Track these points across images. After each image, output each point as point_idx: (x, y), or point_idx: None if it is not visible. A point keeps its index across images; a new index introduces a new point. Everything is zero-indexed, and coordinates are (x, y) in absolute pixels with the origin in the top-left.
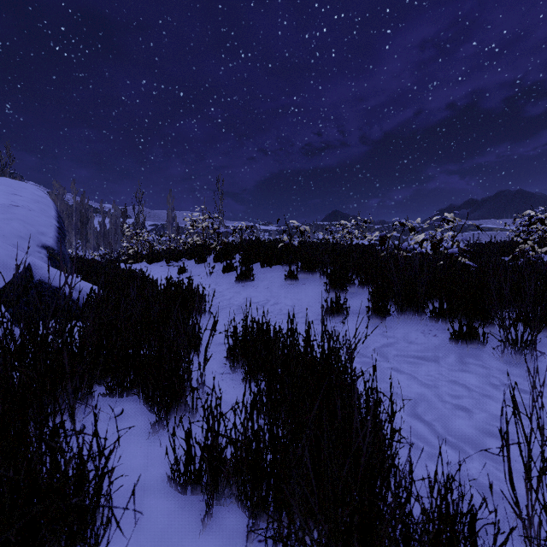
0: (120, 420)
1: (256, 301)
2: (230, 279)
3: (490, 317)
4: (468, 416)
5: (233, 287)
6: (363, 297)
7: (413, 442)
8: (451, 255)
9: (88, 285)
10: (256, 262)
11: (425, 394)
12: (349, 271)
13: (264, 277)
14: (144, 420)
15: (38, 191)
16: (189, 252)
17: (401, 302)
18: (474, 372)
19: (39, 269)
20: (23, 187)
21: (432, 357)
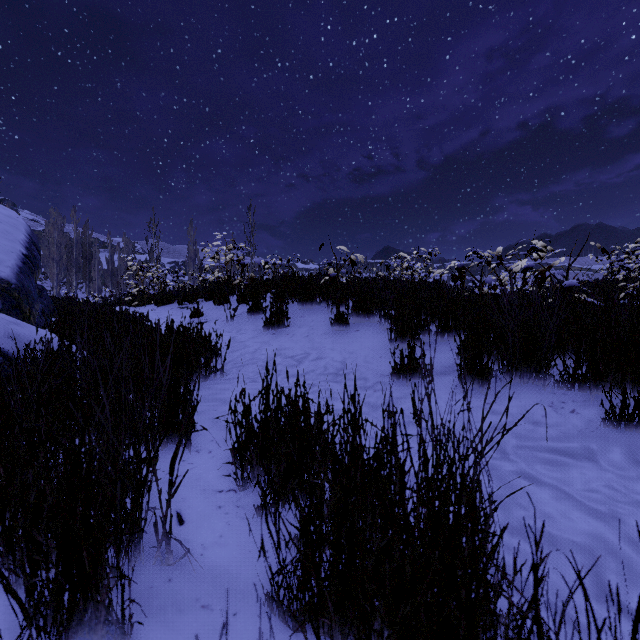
0: None
1: (291, 354)
2: (257, 324)
3: None
4: None
5: (260, 335)
6: (444, 348)
7: None
8: (570, 289)
9: (38, 332)
10: (293, 303)
11: (604, 536)
12: (423, 312)
13: (303, 321)
14: None
15: (7, 209)
16: (207, 291)
17: (511, 358)
18: None
19: None
20: None
21: (582, 451)
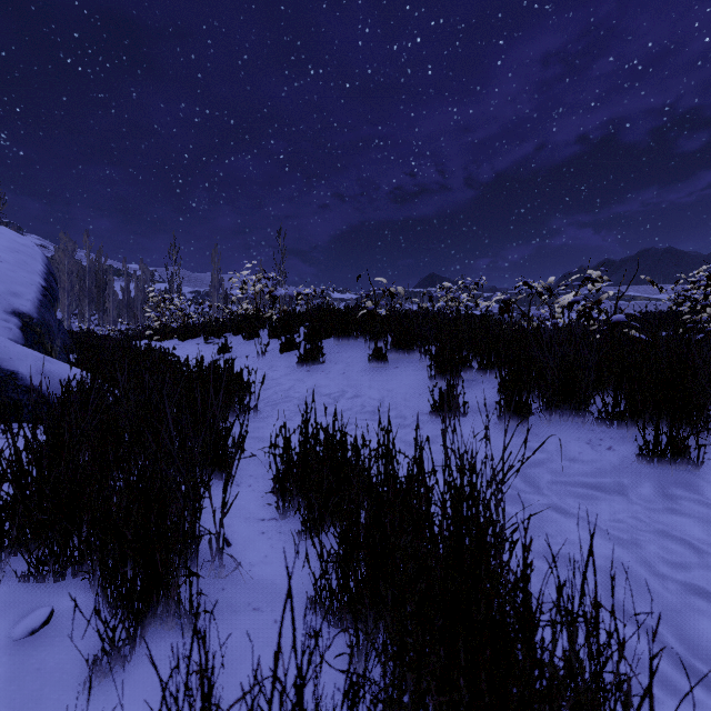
0: (35, 645)
1: (327, 392)
2: (290, 360)
3: (701, 419)
4: None
5: (294, 372)
6: (486, 386)
7: (634, 680)
8: (617, 325)
9: (68, 369)
10: (328, 338)
11: (621, 559)
12: (464, 348)
13: (339, 358)
14: (88, 640)
15: (22, 237)
16: (235, 324)
17: (551, 395)
18: (693, 514)
19: None
20: None
21: (614, 486)
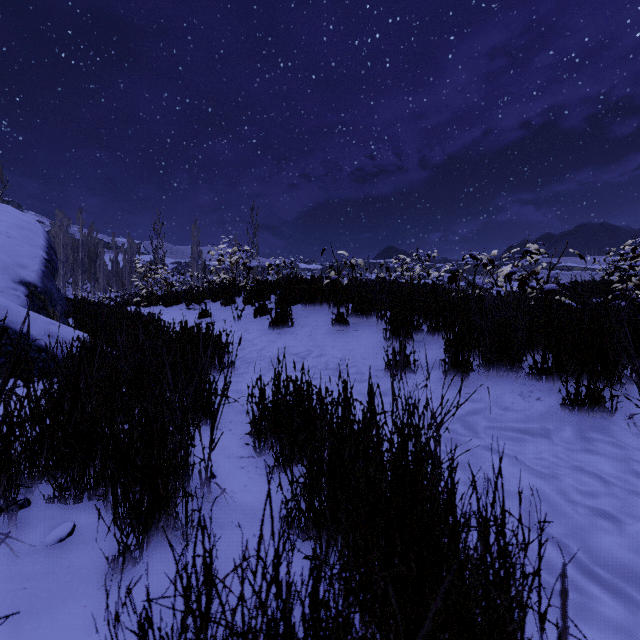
0: (64, 550)
1: (295, 352)
2: (263, 324)
3: (616, 374)
4: (617, 529)
5: (266, 335)
6: (434, 346)
7: (543, 580)
8: (548, 293)
9: (71, 332)
10: (296, 304)
11: (541, 489)
12: (416, 313)
13: (306, 322)
14: (105, 547)
15: (26, 215)
16: (214, 292)
17: (489, 354)
18: (605, 453)
19: (1, 309)
20: (5, 210)
21: (540, 430)
